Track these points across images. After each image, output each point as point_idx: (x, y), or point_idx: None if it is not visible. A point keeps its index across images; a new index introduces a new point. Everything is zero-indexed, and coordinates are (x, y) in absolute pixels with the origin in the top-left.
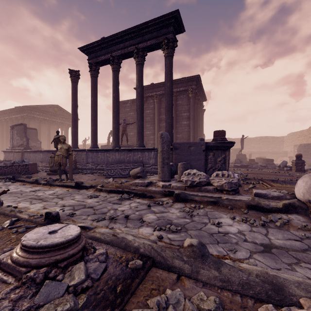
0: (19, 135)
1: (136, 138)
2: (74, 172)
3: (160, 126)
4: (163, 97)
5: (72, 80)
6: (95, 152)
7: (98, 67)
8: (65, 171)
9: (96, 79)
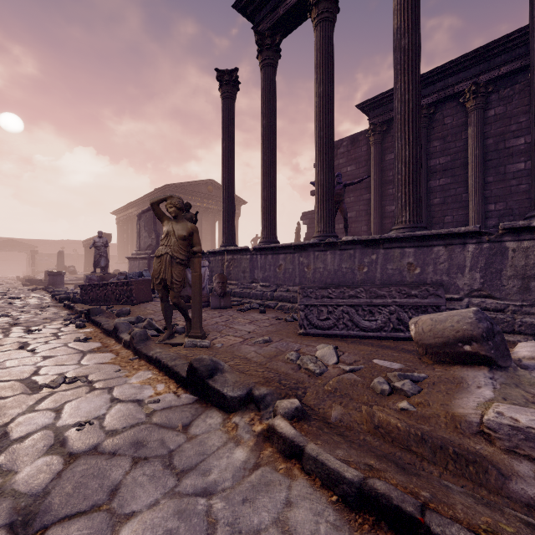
0: (146, 229)
1: (361, 225)
2: (220, 305)
3: (428, 187)
4: (438, 111)
5: (222, 94)
6: (271, 253)
7: (279, 37)
8: (181, 306)
9: (273, 71)
